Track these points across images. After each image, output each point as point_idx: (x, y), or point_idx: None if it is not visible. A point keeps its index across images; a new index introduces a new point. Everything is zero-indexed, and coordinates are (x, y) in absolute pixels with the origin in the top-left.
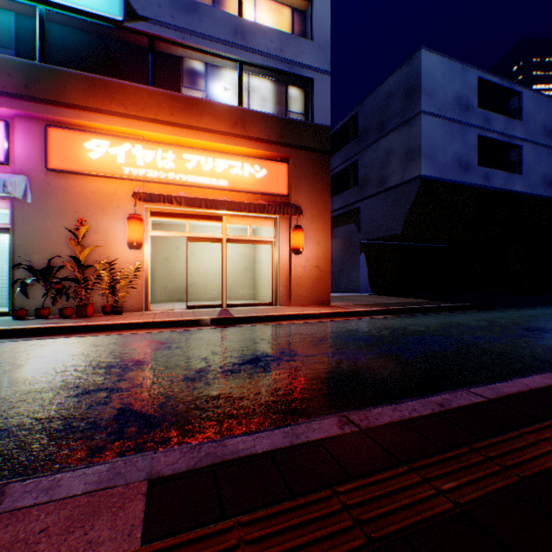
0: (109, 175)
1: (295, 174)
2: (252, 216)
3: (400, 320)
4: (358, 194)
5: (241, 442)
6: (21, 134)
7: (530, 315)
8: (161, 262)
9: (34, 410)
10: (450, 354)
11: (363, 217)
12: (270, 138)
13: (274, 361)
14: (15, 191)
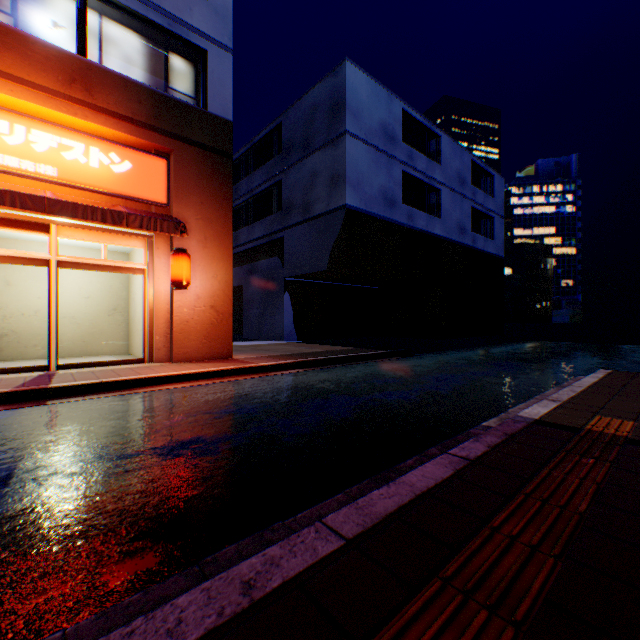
0: None
1: (180, 177)
2: (107, 230)
3: (313, 375)
4: (282, 221)
5: None
6: None
7: (445, 361)
8: None
9: None
10: (347, 426)
11: (288, 249)
12: (137, 117)
13: (36, 482)
14: None
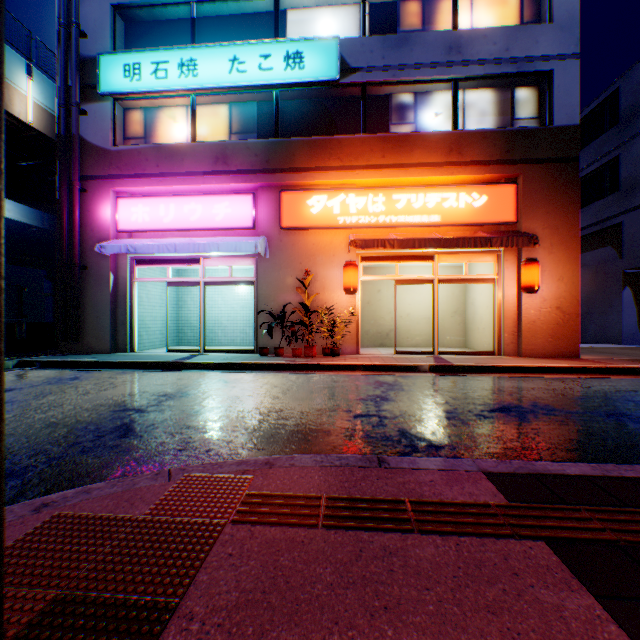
0: (326, 227)
1: (525, 195)
2: (467, 252)
3: None
4: (618, 204)
5: (546, 464)
6: (262, 202)
7: None
8: (362, 306)
9: (333, 422)
10: None
11: (628, 236)
12: (491, 158)
13: (528, 413)
14: (261, 250)
